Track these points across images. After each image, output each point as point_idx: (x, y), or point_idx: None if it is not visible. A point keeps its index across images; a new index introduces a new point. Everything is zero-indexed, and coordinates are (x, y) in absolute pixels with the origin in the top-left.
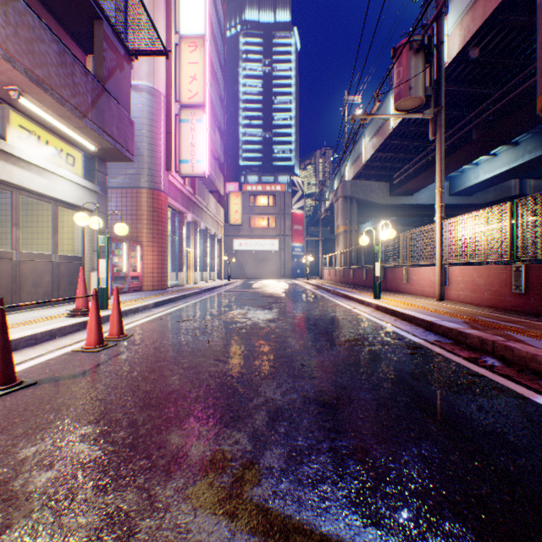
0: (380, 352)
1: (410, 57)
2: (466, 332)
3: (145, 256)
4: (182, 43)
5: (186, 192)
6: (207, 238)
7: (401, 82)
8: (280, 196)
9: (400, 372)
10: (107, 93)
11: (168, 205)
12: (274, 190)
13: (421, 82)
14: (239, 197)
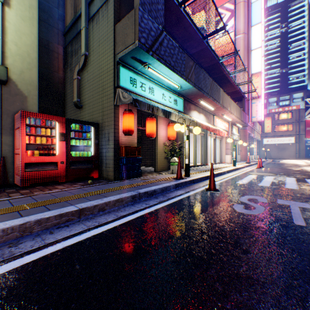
0: None
1: None
2: None
3: (241, 150)
4: (251, 76)
5: (250, 126)
6: (254, 141)
7: None
8: (295, 112)
9: None
10: (245, 114)
11: (247, 133)
12: (290, 109)
13: None
14: (269, 119)
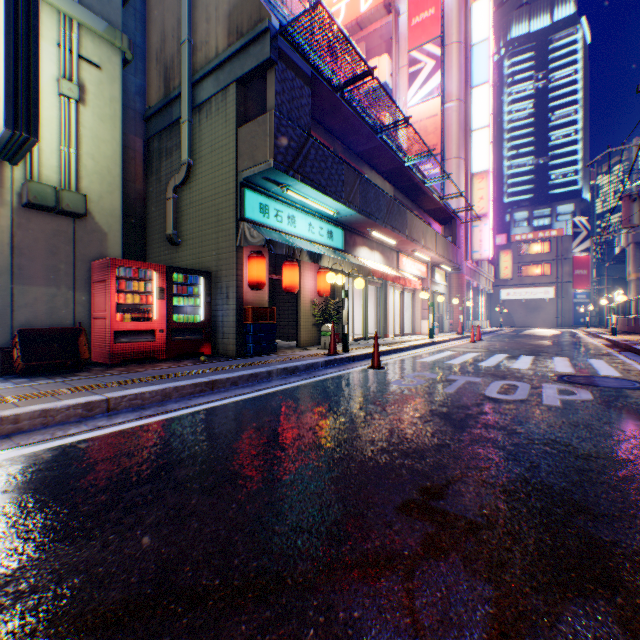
0: (574, 344)
1: (628, 203)
2: (614, 341)
3: (453, 311)
4: (472, 178)
5: (471, 268)
6: (481, 294)
7: (623, 217)
8: (555, 241)
9: (573, 345)
10: (457, 248)
11: (464, 280)
12: (548, 236)
13: (636, 216)
14: (507, 255)
